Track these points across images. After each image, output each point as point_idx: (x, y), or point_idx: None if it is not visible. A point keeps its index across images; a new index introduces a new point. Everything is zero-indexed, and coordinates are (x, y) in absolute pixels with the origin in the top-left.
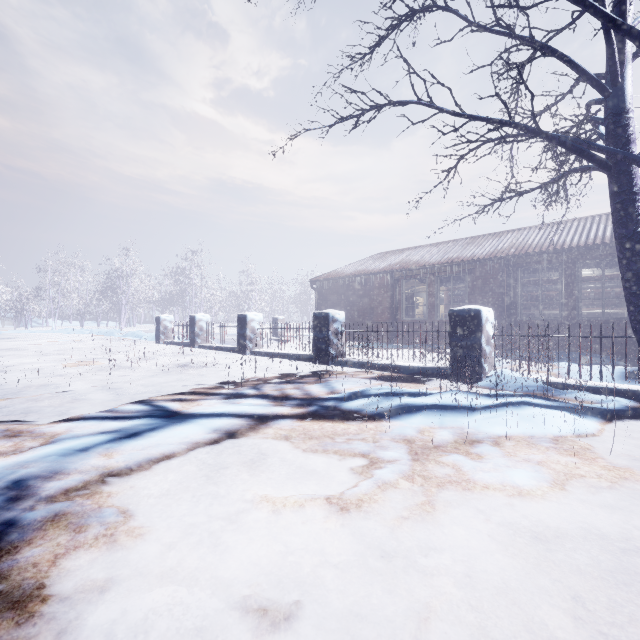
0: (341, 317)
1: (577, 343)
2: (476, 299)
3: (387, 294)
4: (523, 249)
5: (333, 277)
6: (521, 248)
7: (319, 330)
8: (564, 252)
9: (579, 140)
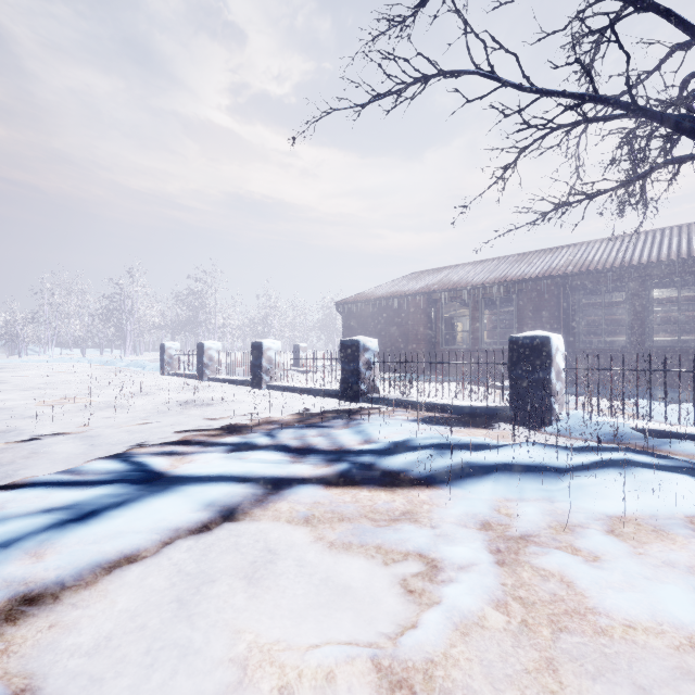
0: (374, 345)
1: (658, 377)
2: (528, 324)
3: (424, 319)
4: (583, 266)
5: (362, 299)
6: (580, 265)
7: (347, 361)
8: (632, 269)
9: (688, 116)
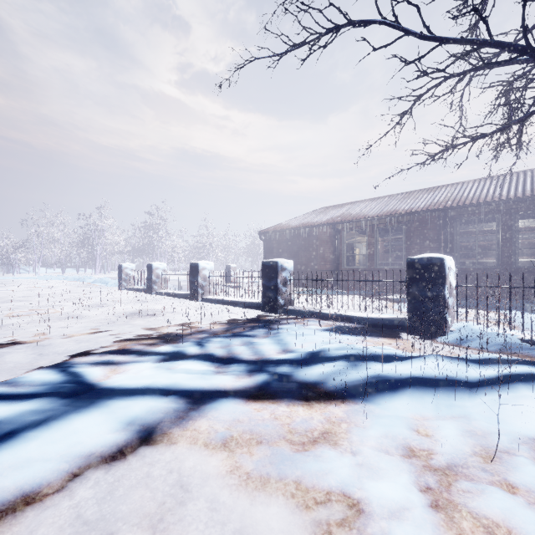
0: (290, 266)
1: None
2: (414, 249)
3: (329, 244)
4: (460, 201)
5: (280, 229)
6: (457, 200)
7: (268, 279)
8: (502, 203)
9: None
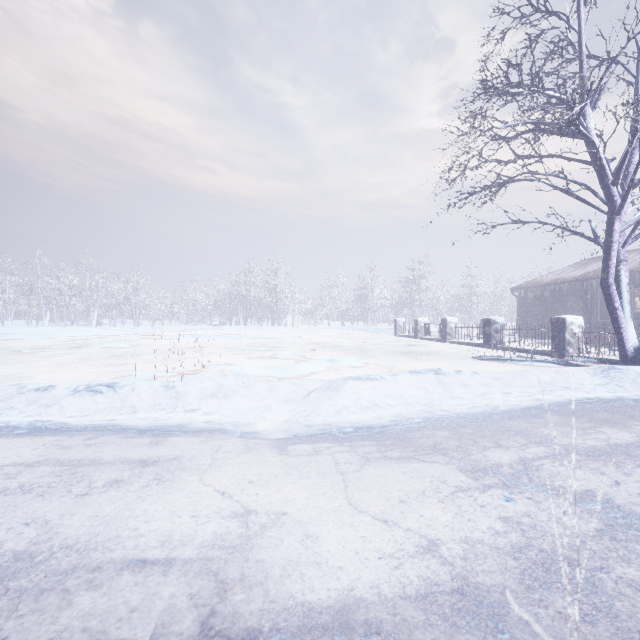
0: (500, 321)
1: None
2: None
3: (579, 300)
4: None
5: (531, 286)
6: None
7: (485, 328)
8: None
9: (594, 235)
